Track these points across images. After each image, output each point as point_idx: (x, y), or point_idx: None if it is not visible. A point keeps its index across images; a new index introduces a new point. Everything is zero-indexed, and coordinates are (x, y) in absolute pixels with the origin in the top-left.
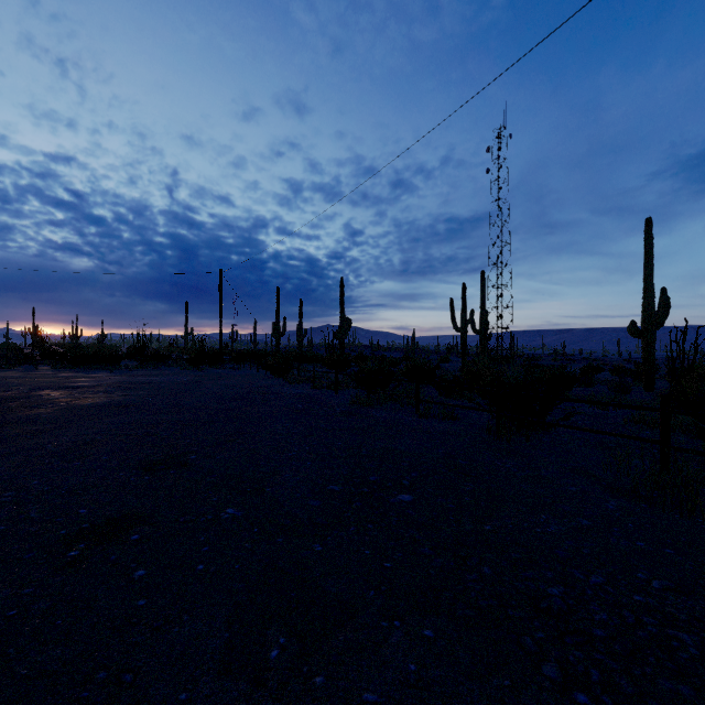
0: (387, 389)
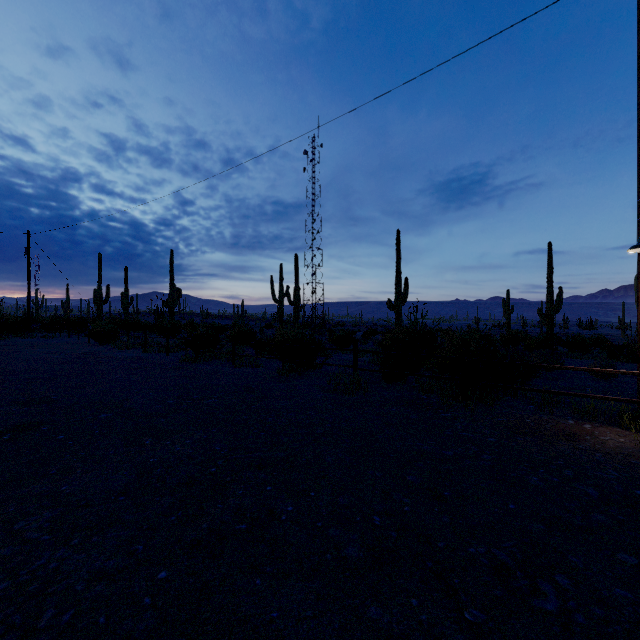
0: (212, 349)
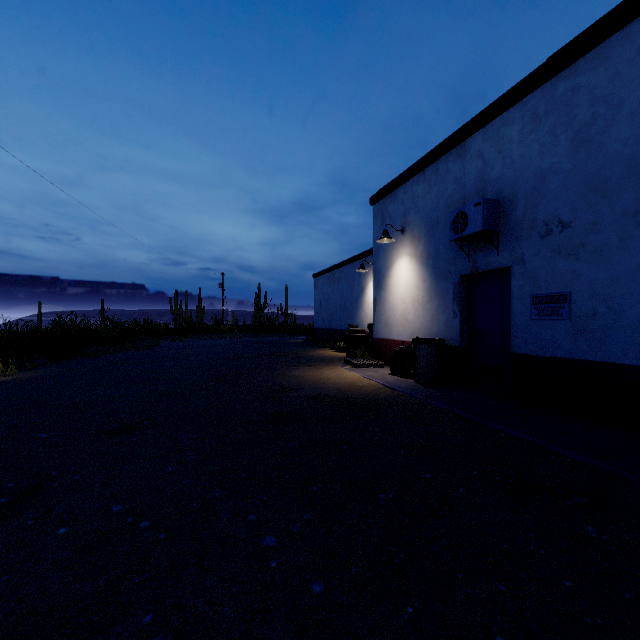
0: None
